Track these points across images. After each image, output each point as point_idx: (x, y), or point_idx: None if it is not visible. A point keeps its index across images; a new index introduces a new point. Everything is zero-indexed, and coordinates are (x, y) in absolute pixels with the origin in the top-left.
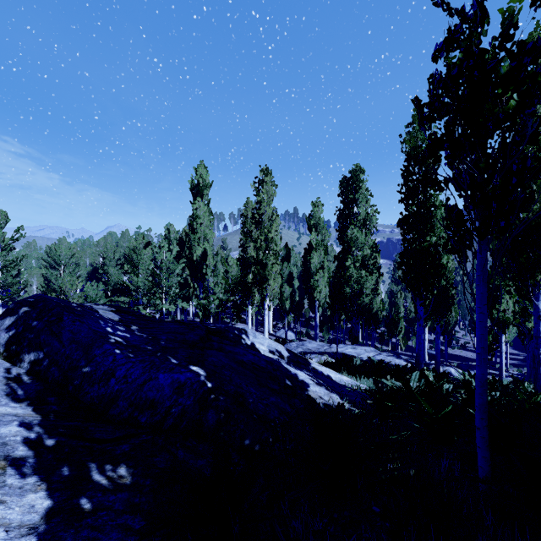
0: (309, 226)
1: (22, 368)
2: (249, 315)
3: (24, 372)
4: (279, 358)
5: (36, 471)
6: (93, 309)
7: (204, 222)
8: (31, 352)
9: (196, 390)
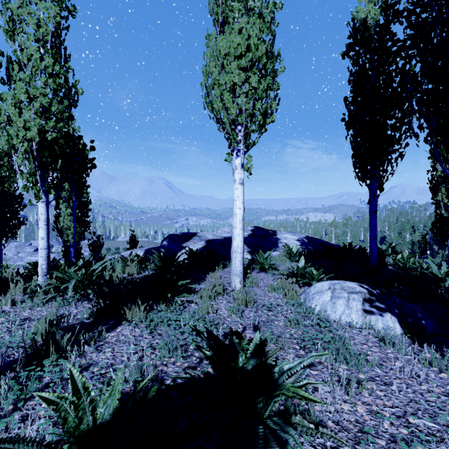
0: None
1: None
2: None
3: None
4: None
5: None
6: None
7: None
8: None
9: None
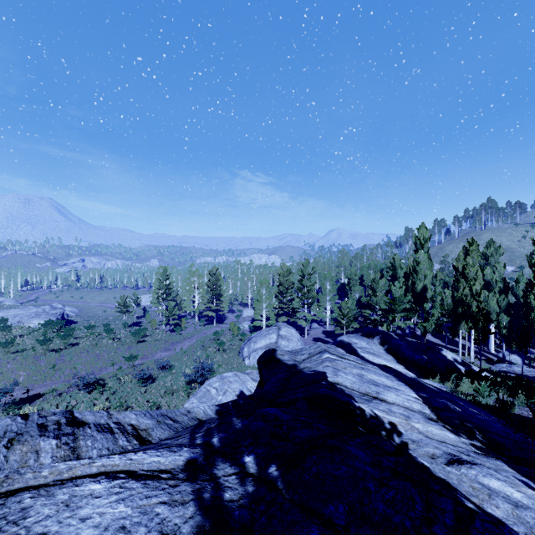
0: (530, 264)
1: (384, 348)
2: (460, 337)
3: (385, 349)
4: (455, 361)
5: (400, 364)
6: (391, 334)
7: (424, 266)
8: (386, 345)
9: (424, 360)
